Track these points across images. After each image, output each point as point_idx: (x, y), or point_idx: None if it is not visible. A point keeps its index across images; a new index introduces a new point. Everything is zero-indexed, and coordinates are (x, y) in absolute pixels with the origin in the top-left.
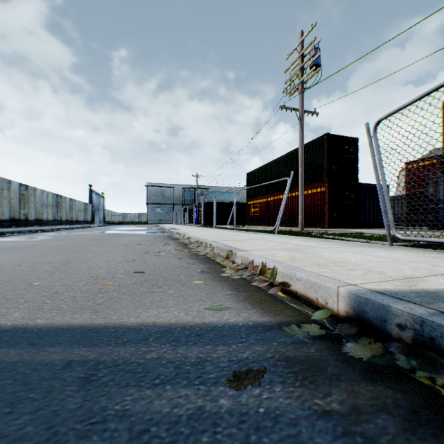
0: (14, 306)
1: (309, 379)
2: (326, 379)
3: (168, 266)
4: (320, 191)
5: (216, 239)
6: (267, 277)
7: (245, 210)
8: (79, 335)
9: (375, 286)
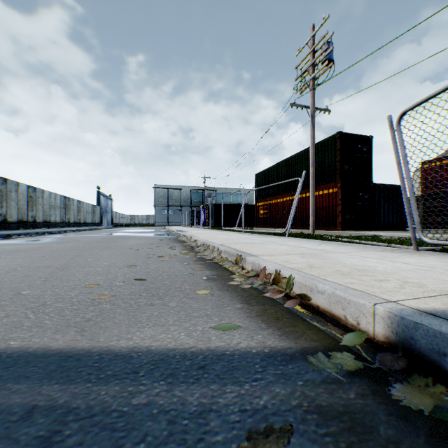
0: None
1: (356, 447)
2: None
3: (172, 272)
4: (332, 191)
5: (223, 242)
6: (282, 287)
7: (254, 212)
8: (54, 364)
9: (421, 303)
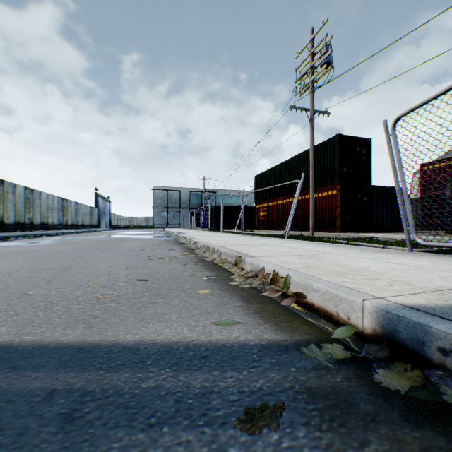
0: (2, 319)
1: (339, 419)
2: (359, 419)
3: (173, 273)
4: (332, 194)
5: (223, 244)
6: (279, 286)
7: (254, 214)
8: (68, 356)
9: (406, 299)
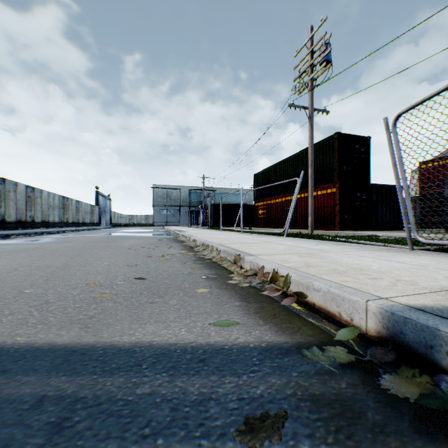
0: None
1: (345, 430)
2: (367, 431)
3: (172, 272)
4: (330, 192)
5: (222, 242)
6: (279, 285)
7: (253, 212)
8: (61, 358)
9: (411, 300)
